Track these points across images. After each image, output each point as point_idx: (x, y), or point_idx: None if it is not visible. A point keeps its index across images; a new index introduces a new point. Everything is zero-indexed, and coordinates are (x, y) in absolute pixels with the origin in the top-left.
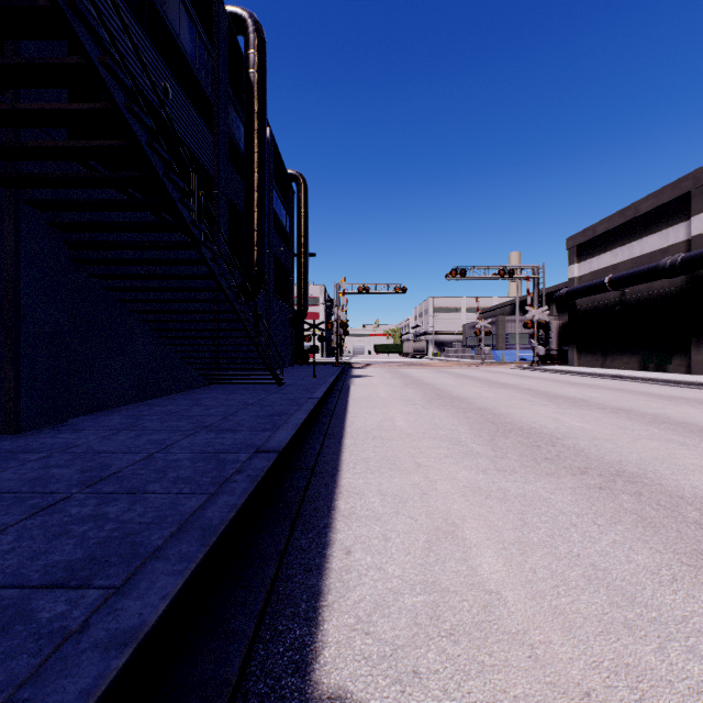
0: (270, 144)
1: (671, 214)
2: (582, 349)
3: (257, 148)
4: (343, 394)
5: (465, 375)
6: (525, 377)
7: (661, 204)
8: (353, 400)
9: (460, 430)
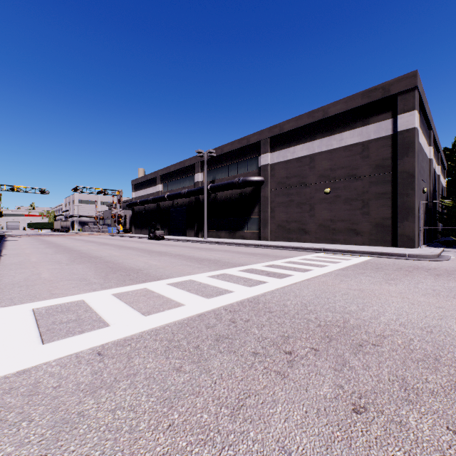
0: None
1: (154, 182)
2: (136, 227)
3: None
4: (1, 245)
5: (75, 238)
6: (102, 238)
7: (152, 178)
8: (6, 245)
9: (42, 247)
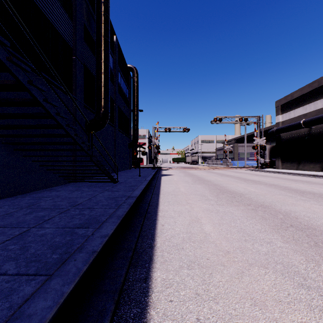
0: (116, 45)
1: None
2: (284, 160)
3: (103, 35)
4: (156, 189)
5: (224, 174)
6: (259, 175)
7: None
8: (162, 195)
9: (276, 242)
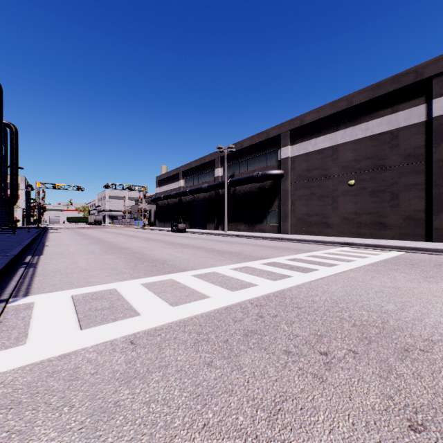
0: None
1: (177, 178)
2: (160, 220)
3: None
4: (45, 236)
5: (107, 231)
6: (129, 231)
7: (175, 174)
8: (49, 237)
9: (79, 238)
